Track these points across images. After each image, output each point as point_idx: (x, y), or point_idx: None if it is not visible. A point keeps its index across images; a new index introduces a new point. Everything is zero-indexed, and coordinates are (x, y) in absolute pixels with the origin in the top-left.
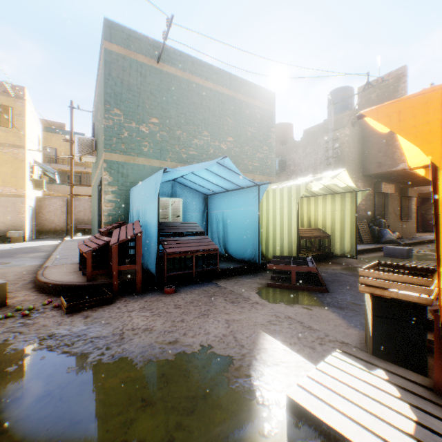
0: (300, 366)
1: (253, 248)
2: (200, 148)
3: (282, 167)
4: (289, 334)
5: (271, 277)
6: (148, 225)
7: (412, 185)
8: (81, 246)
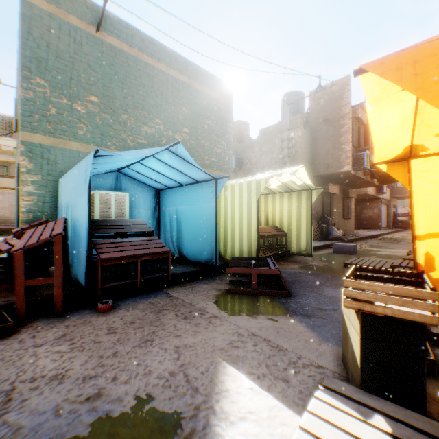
0: (274, 416)
1: (211, 249)
2: (151, 136)
3: (239, 165)
4: (255, 361)
5: (230, 281)
6: (77, 224)
7: (352, 187)
8: None
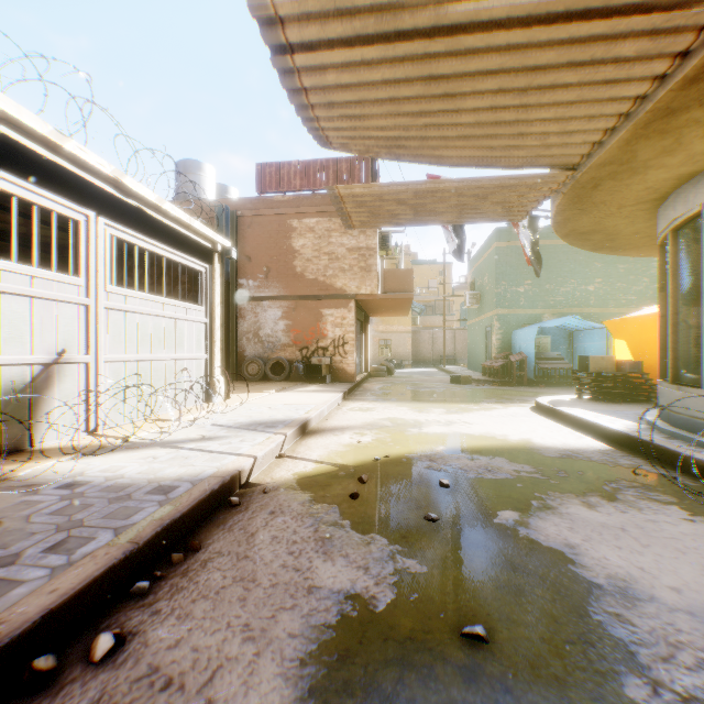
0: None
1: None
2: (566, 294)
3: None
4: None
5: None
6: (528, 354)
7: None
8: (489, 364)
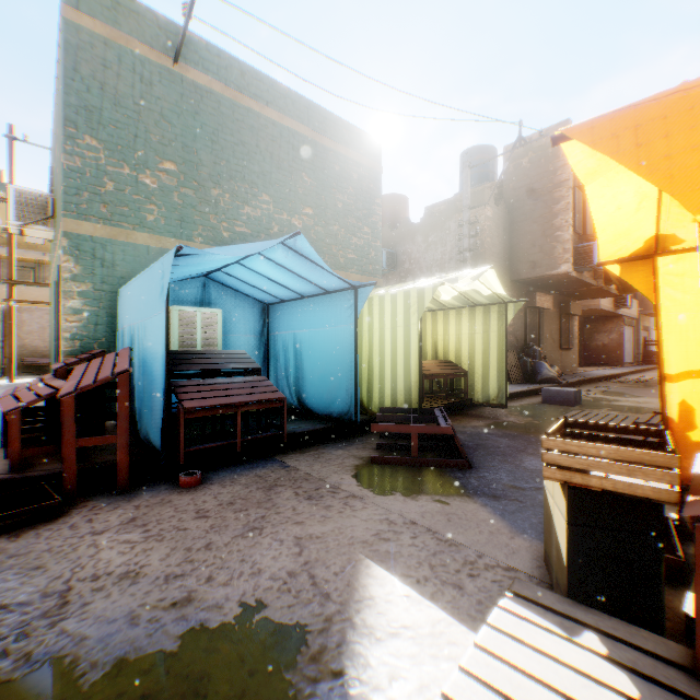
0: (439, 633)
1: (347, 395)
2: (256, 222)
3: (392, 264)
4: (413, 559)
5: (377, 445)
6: (148, 356)
7: (575, 298)
8: (5, 398)
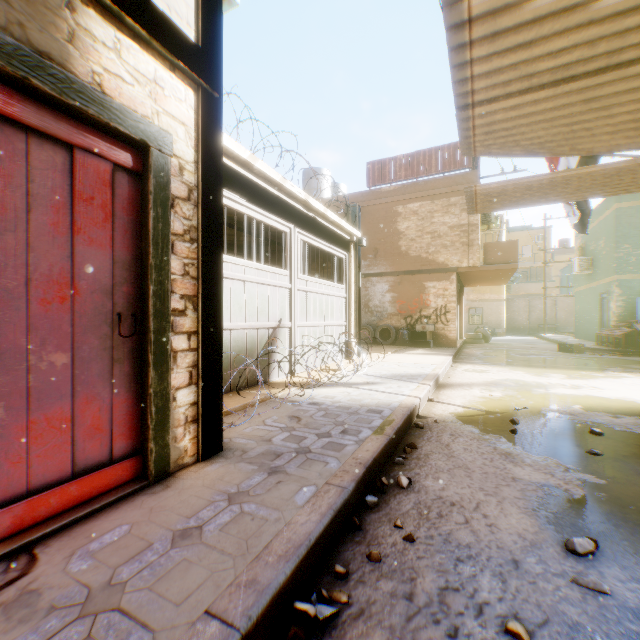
0: None
1: None
2: None
3: None
4: None
5: None
6: None
7: None
8: (606, 333)
